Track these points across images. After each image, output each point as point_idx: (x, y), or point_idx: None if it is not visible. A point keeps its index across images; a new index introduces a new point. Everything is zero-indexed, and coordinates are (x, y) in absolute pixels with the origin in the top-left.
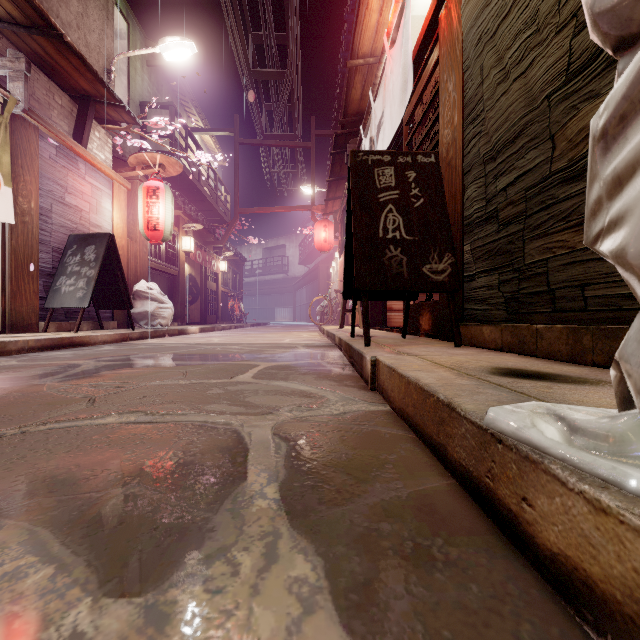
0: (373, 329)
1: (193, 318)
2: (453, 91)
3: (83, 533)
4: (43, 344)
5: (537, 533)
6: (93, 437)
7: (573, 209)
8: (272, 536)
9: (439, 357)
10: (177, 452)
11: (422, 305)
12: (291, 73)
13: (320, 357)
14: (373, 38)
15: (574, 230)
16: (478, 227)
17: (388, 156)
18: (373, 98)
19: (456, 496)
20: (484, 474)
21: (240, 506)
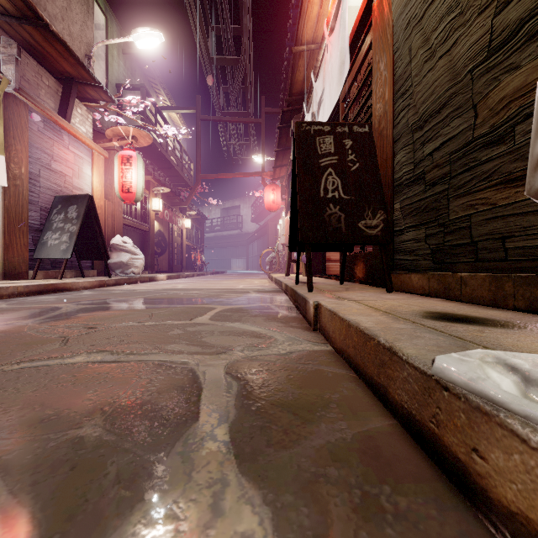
0: (314, 277)
1: (162, 267)
2: (384, 70)
3: (33, 480)
4: (31, 289)
5: (490, 487)
6: (60, 376)
7: (494, 170)
8: (220, 483)
9: (374, 302)
10: (136, 391)
11: (357, 256)
12: (244, 59)
13: (269, 301)
14: (314, 27)
15: (495, 188)
16: (407, 188)
17: (328, 126)
18: (314, 79)
19: (399, 438)
20: (428, 419)
21: (190, 449)
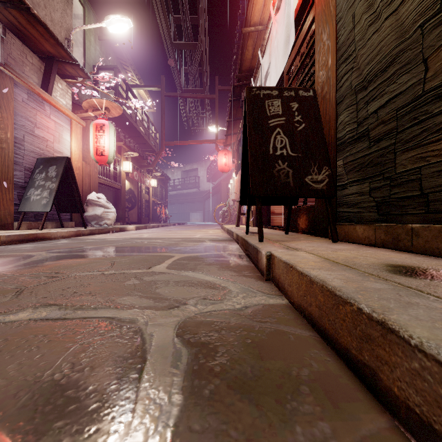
0: None
1: (132, 219)
2: (327, 40)
3: None
4: (12, 239)
5: None
6: None
7: None
8: None
9: (326, 252)
10: (66, 364)
11: (300, 209)
12: (201, 44)
13: (222, 249)
14: (261, 10)
15: None
16: (350, 145)
17: (276, 91)
18: (261, 56)
19: None
20: None
21: None
